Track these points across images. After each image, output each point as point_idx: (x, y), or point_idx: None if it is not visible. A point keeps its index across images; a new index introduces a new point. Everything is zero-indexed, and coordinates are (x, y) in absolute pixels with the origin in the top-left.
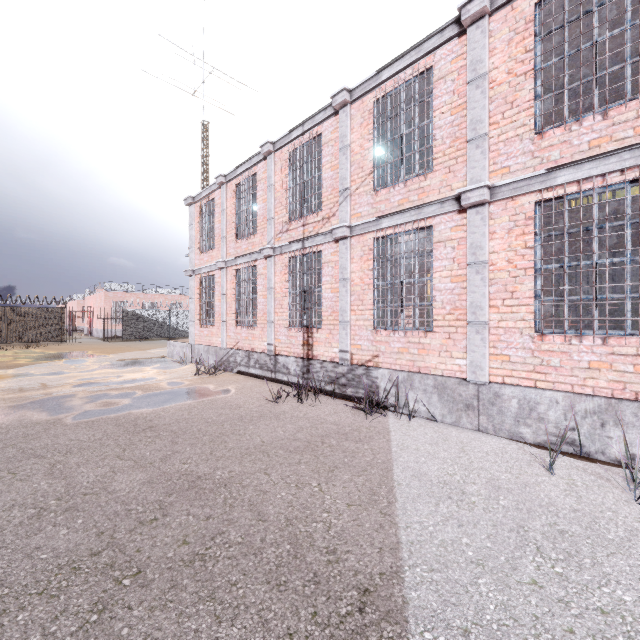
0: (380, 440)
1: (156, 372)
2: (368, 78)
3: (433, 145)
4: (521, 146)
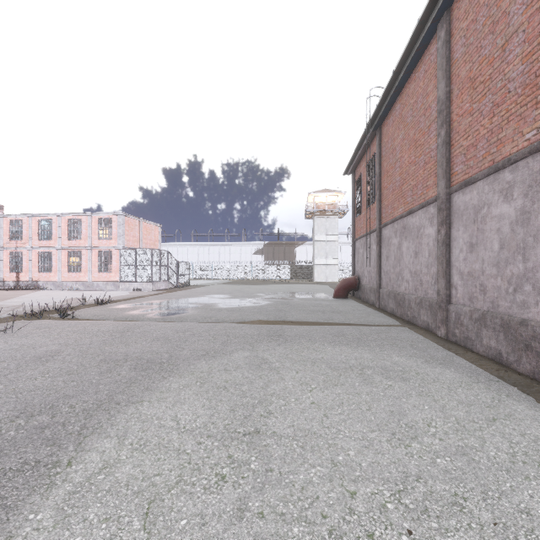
0: (35, 291)
1: None
2: (37, 214)
3: (52, 235)
4: (66, 241)
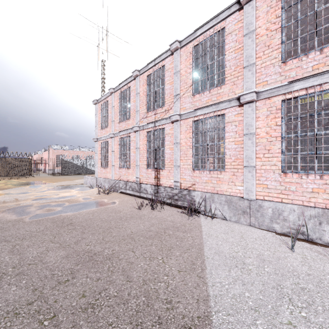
0: (196, 231)
1: (77, 192)
2: (189, 34)
3: (225, 70)
4: (274, 69)
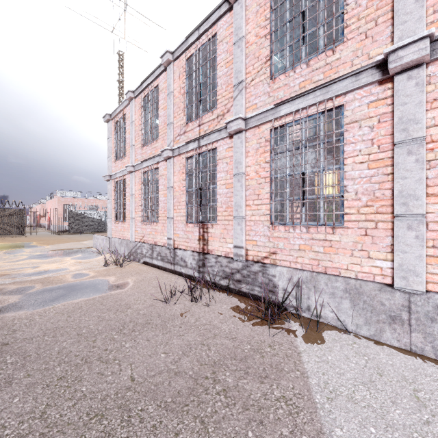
0: (292, 374)
1: (72, 262)
2: None
3: (344, 11)
4: None
